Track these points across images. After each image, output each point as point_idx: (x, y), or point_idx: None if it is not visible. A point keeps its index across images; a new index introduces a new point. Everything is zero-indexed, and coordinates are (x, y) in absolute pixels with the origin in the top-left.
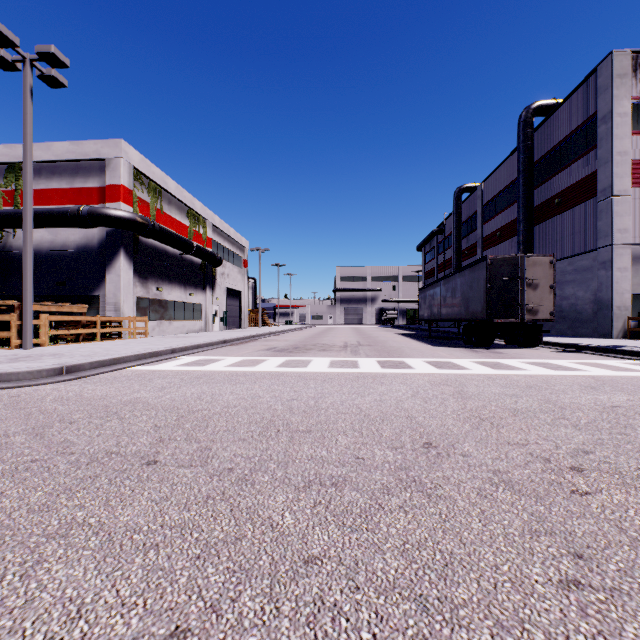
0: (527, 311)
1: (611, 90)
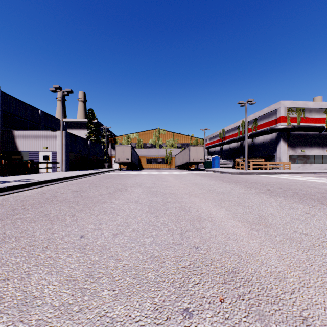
0: None
1: None
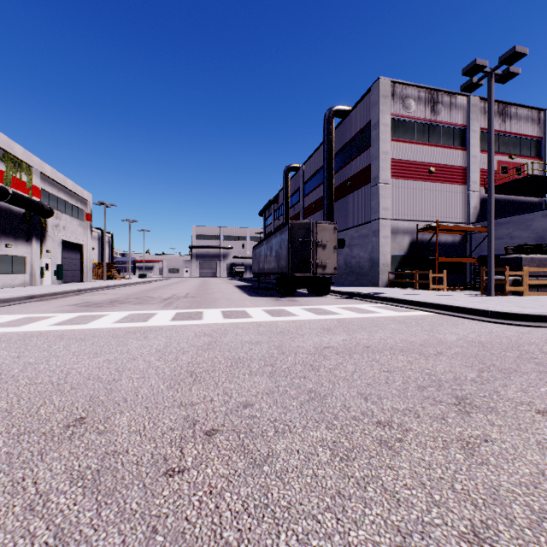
0: (318, 267)
1: (379, 106)
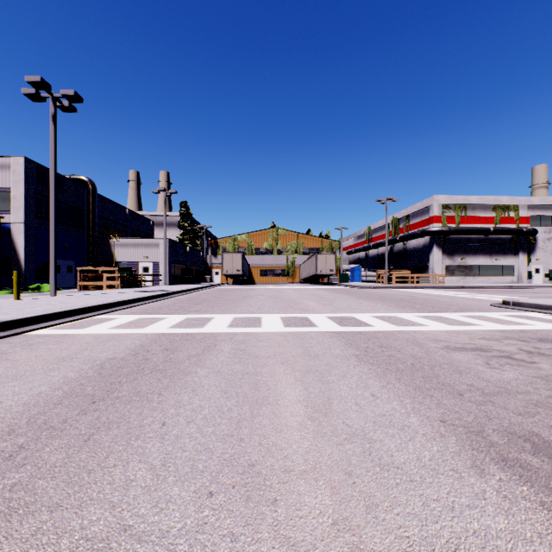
0: None
1: None
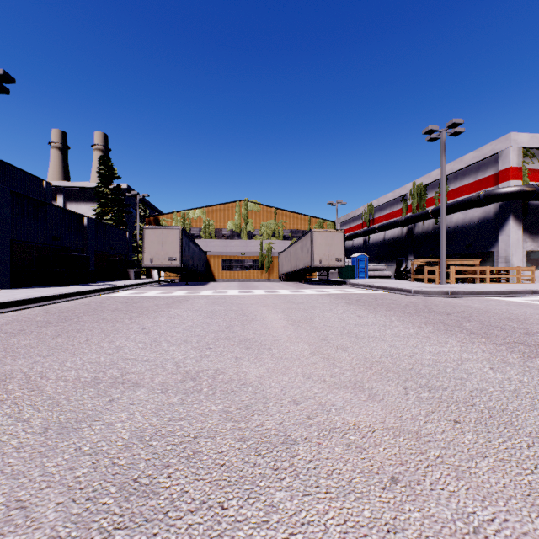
0: None
1: None
